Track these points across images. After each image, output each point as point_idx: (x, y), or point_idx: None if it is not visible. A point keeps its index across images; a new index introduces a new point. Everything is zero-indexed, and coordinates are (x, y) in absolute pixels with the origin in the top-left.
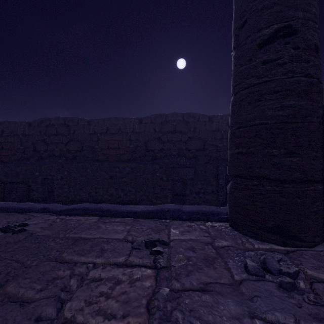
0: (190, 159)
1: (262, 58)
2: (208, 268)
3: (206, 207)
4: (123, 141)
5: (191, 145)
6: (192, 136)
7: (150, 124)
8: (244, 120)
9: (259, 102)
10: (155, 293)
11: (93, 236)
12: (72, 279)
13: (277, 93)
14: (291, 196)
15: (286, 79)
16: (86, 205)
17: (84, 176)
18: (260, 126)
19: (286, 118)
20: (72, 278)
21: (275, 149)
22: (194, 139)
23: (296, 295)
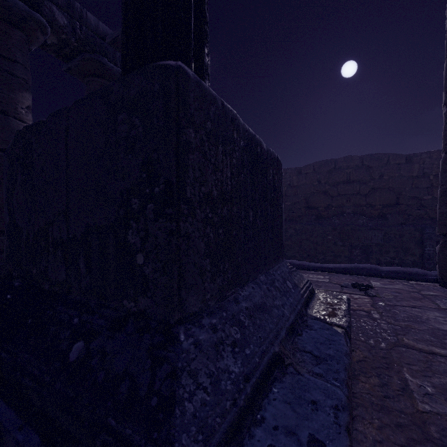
0: (373, 219)
1: None
2: (416, 301)
3: (408, 268)
4: None
5: (375, 199)
6: (377, 186)
7: (312, 175)
8: None
9: None
10: (374, 303)
11: None
12: None
13: None
14: None
15: None
16: None
17: None
18: None
19: None
20: None
21: None
22: (379, 190)
23: None
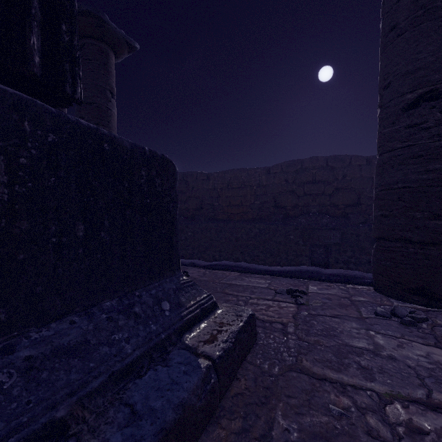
0: (336, 218)
1: (406, 122)
2: (341, 309)
3: (349, 271)
4: (246, 197)
5: (338, 199)
6: (340, 187)
7: (280, 174)
8: (387, 183)
9: (402, 166)
10: (297, 313)
11: (242, 283)
12: (239, 301)
13: (420, 158)
14: (436, 259)
15: (431, 143)
16: (225, 262)
17: (208, 238)
18: (403, 189)
19: (430, 182)
20: (239, 301)
21: (418, 212)
22: (342, 191)
23: (412, 328)
